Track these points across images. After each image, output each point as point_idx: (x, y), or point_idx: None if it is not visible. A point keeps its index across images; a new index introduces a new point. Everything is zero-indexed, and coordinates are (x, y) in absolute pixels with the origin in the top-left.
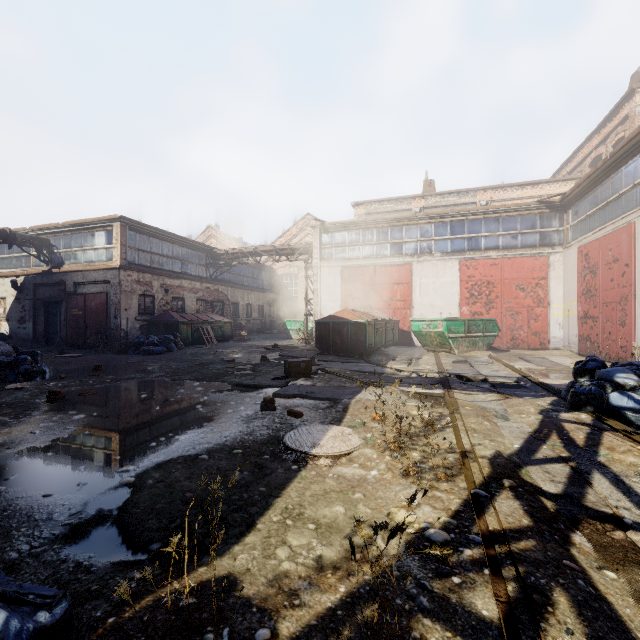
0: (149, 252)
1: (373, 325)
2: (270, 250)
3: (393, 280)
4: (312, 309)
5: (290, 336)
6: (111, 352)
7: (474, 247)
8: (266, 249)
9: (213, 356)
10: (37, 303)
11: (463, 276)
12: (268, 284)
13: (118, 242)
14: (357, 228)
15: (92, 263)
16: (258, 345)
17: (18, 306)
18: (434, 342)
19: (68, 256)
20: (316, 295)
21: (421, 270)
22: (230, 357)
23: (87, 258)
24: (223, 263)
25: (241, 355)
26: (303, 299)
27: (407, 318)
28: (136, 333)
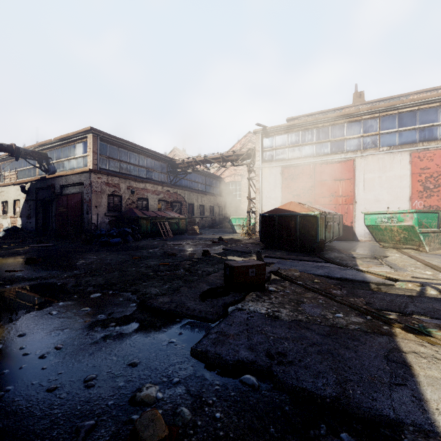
0: (118, 160)
1: (323, 218)
2: (218, 157)
3: (334, 176)
4: (254, 207)
5: (235, 231)
6: (81, 242)
7: (428, 137)
8: (214, 157)
9: (159, 248)
10: (38, 203)
11: (415, 168)
12: (217, 190)
13: (90, 150)
14: (297, 130)
15: (74, 169)
16: (207, 238)
17: (26, 206)
18: (396, 237)
19: (59, 165)
20: (258, 193)
21: (365, 165)
22: (174, 250)
23: (70, 166)
24: (180, 170)
25: (186, 248)
26: (245, 201)
27: (349, 213)
28: (105, 227)
